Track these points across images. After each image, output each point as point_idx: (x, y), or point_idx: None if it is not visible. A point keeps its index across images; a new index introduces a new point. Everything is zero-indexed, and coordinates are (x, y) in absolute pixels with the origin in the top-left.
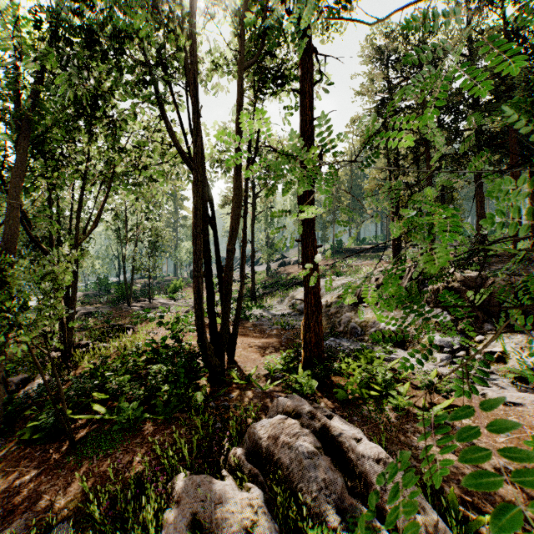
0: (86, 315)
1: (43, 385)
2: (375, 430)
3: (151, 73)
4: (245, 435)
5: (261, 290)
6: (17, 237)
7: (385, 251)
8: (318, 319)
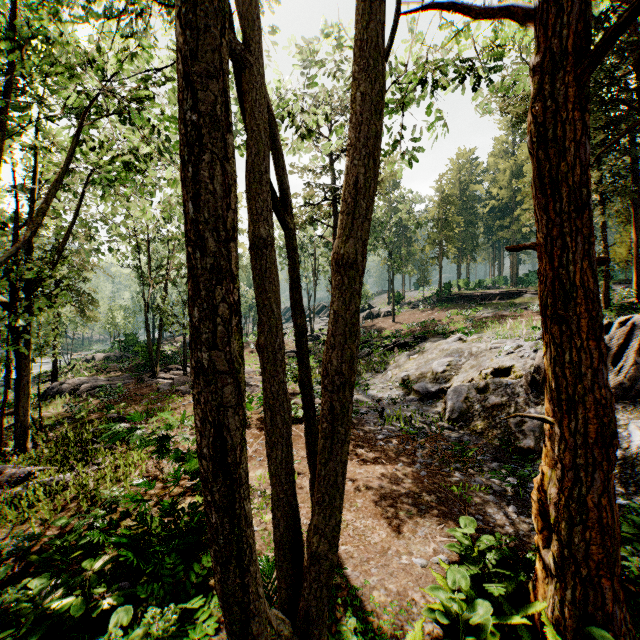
0: (91, 392)
1: None
2: None
3: None
4: None
5: None
6: None
7: (519, 297)
8: (608, 485)
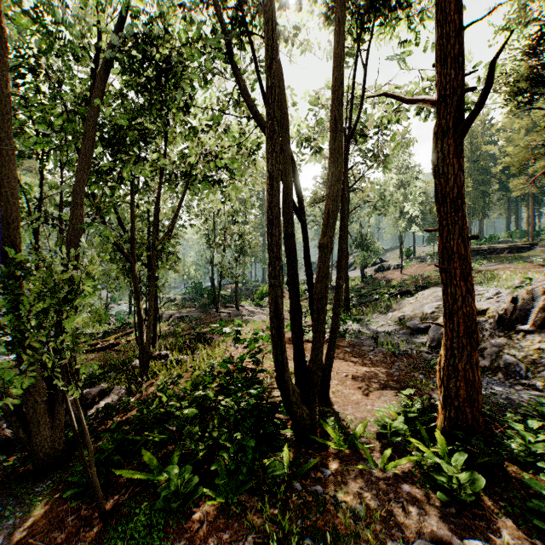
0: (179, 319)
1: (109, 407)
2: None
3: None
4: None
5: (355, 299)
6: (79, 237)
7: (529, 251)
8: (471, 359)
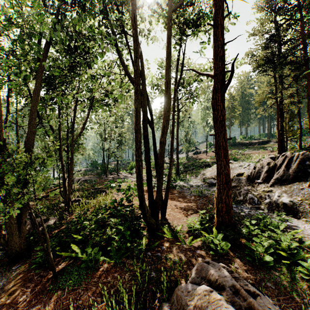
0: (84, 181)
1: (50, 226)
2: (292, 302)
3: (107, 19)
4: (174, 294)
5: (182, 169)
6: (33, 136)
7: (267, 144)
8: (228, 194)
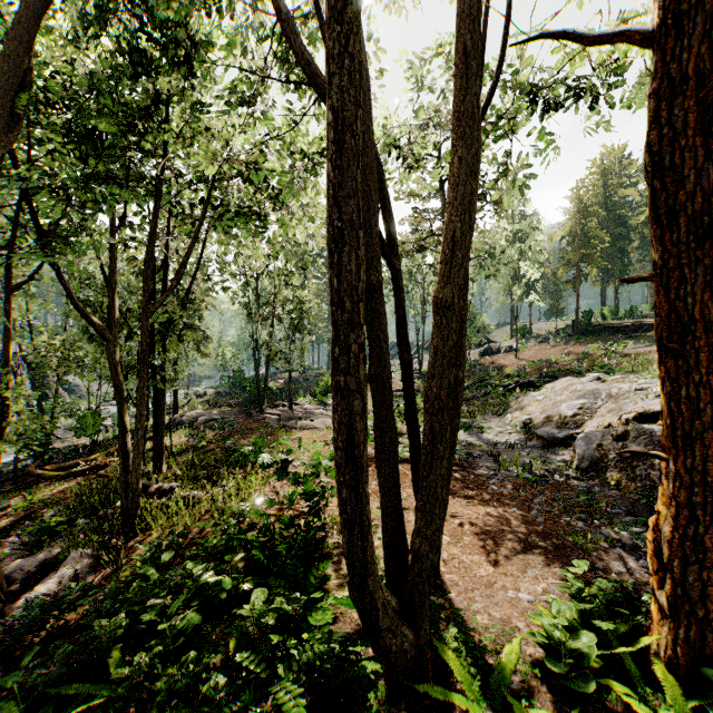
0: (206, 424)
1: (38, 606)
2: None
3: None
4: None
5: None
6: None
7: None
8: None
